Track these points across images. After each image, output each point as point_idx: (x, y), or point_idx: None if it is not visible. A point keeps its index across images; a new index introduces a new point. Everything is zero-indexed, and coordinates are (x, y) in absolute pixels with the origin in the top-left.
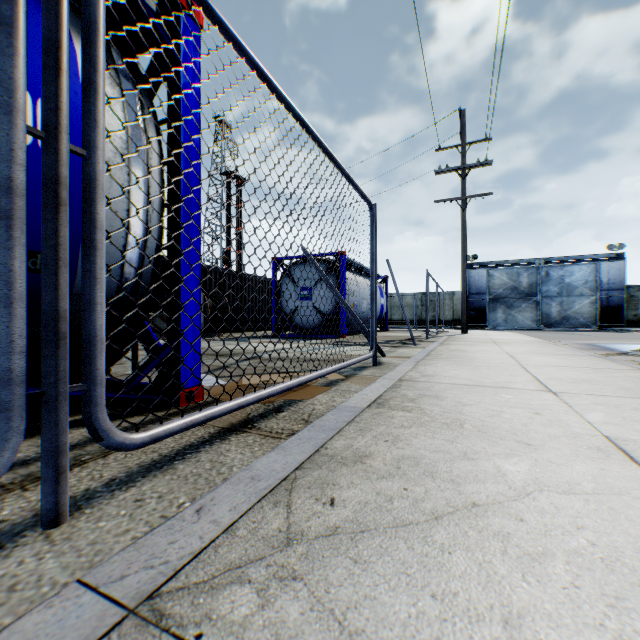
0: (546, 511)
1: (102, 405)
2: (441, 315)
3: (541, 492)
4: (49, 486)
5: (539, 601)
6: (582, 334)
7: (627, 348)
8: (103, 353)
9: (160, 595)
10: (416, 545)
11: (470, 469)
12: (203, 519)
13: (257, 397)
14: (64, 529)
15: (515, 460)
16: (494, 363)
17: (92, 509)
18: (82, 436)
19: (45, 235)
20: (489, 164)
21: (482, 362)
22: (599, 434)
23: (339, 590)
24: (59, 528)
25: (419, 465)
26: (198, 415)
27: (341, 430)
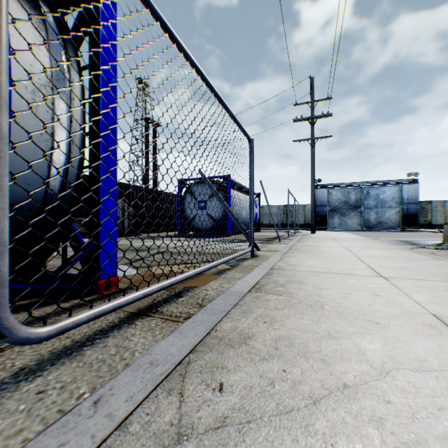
0: (407, 391)
1: (4, 304)
2: (296, 220)
3: (398, 370)
4: None
5: None
6: (391, 233)
7: (423, 243)
8: (5, 255)
9: None
10: (300, 436)
11: (335, 348)
12: (99, 412)
13: (160, 287)
14: None
15: (370, 338)
16: (337, 255)
17: None
18: None
19: None
20: (330, 116)
21: (329, 254)
22: (427, 312)
23: None
24: None
25: (293, 345)
26: (106, 305)
27: (228, 313)
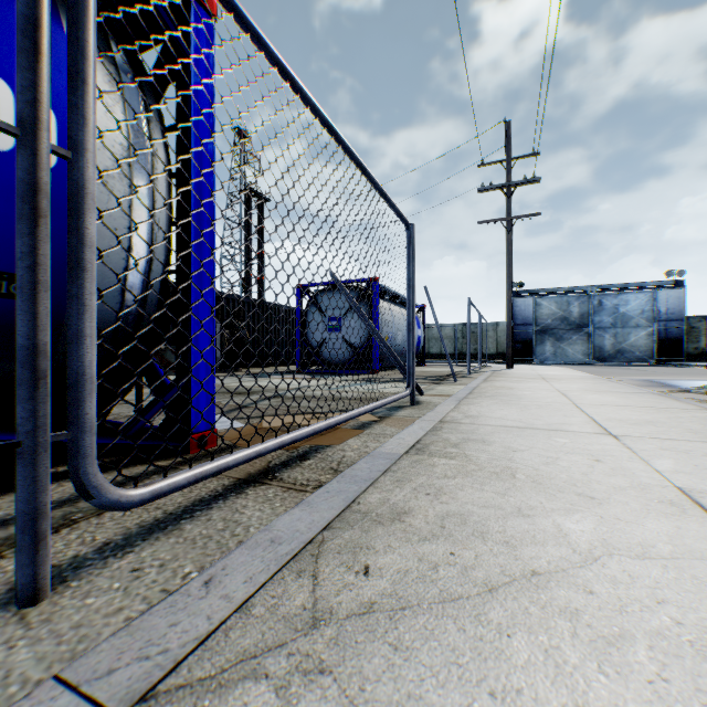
0: (619, 581)
1: (92, 457)
2: (484, 348)
3: (611, 557)
4: (25, 556)
5: (621, 700)
6: (639, 369)
7: (689, 385)
8: (93, 395)
9: (155, 696)
10: (468, 626)
11: (526, 528)
12: (212, 593)
13: (279, 443)
14: (43, 608)
15: (577, 517)
16: (545, 402)
17: (79, 581)
18: (75, 489)
19: (20, 253)
20: (537, 181)
21: (531, 401)
22: (670, 485)
23: (376, 687)
24: (37, 606)
25: (467, 524)
26: (209, 466)
27: (375, 481)
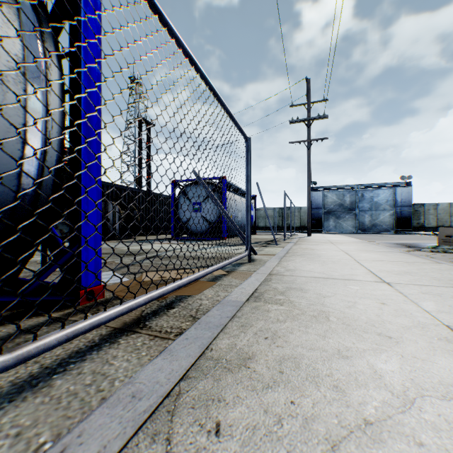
0: (439, 427)
1: None
2: (292, 223)
3: (423, 398)
4: None
5: None
6: (386, 236)
7: (418, 246)
8: None
9: None
10: None
11: (348, 370)
12: None
13: (148, 298)
14: None
15: (384, 356)
16: (336, 259)
17: None
18: None
19: None
20: (326, 117)
21: (327, 258)
22: (440, 323)
23: None
24: None
25: (300, 367)
26: (82, 324)
27: (225, 327)
